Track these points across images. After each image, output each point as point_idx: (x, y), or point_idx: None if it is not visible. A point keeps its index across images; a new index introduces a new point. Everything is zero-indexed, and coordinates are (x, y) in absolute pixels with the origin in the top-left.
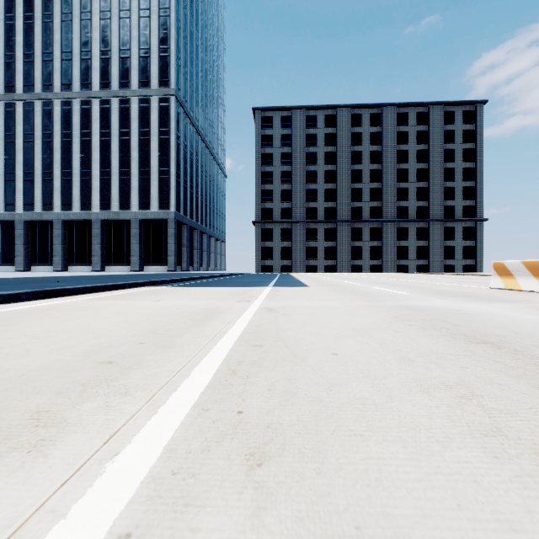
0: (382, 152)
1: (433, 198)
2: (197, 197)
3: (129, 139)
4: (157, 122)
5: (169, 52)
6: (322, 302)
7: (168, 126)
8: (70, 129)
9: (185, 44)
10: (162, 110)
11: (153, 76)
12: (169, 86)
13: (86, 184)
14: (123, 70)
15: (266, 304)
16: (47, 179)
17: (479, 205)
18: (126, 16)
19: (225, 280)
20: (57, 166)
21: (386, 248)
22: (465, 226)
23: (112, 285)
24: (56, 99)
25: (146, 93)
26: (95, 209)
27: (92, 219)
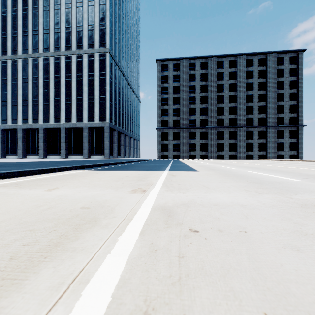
0: (237, 84)
1: (269, 112)
2: (122, 114)
3: (82, 79)
4: (98, 68)
5: (105, 26)
6: (226, 195)
7: (105, 71)
8: (48, 74)
9: (115, 21)
10: (101, 61)
11: (96, 41)
12: (105, 46)
13: (57, 106)
14: (78, 38)
15: (163, 198)
16: (35, 104)
17: (300, 116)
18: (80, 6)
19: (136, 164)
20: (41, 96)
21: (239, 144)
22: (291, 130)
23: (41, 169)
24: (40, 57)
25: (92, 51)
26: (62, 121)
27: (60, 127)
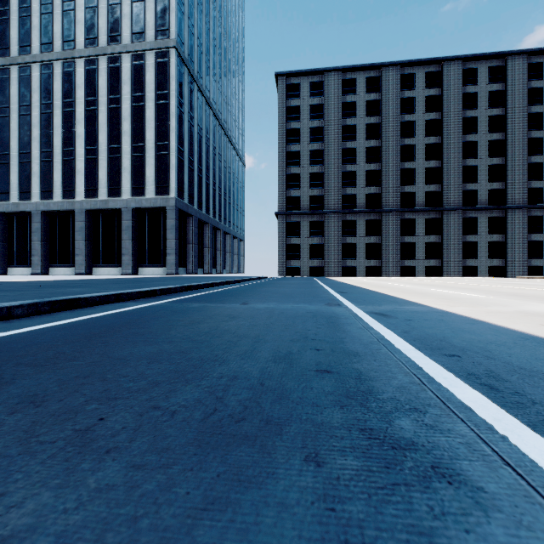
0: (442, 120)
1: (512, 178)
2: (208, 184)
3: (119, 107)
4: (154, 83)
5: None
6: None
7: (167, 88)
8: (50, 98)
9: None
10: (160, 68)
11: (149, 25)
12: (168, 36)
13: (69, 165)
14: (112, 20)
15: None
16: (24, 162)
17: None
18: None
19: (186, 305)
20: (36, 145)
21: (448, 244)
22: None
23: None
24: (34, 63)
25: (139, 46)
26: (79, 196)
27: (75, 209)
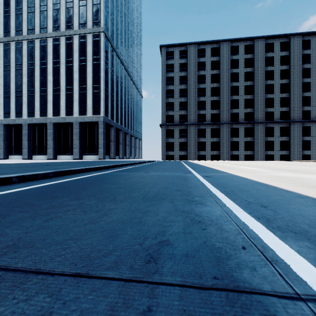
0: (254, 72)
1: (293, 105)
2: (121, 108)
3: (72, 65)
4: (91, 52)
5: (100, 1)
6: None
7: (99, 55)
8: (33, 60)
9: None
10: (95, 43)
11: (89, 19)
12: (100, 25)
13: (43, 98)
14: (68, 16)
15: None
16: (18, 96)
17: None
18: None
19: (119, 173)
20: (25, 86)
21: (257, 142)
22: None
23: None
24: (24, 40)
25: (83, 31)
26: (49, 115)
27: (47, 122)
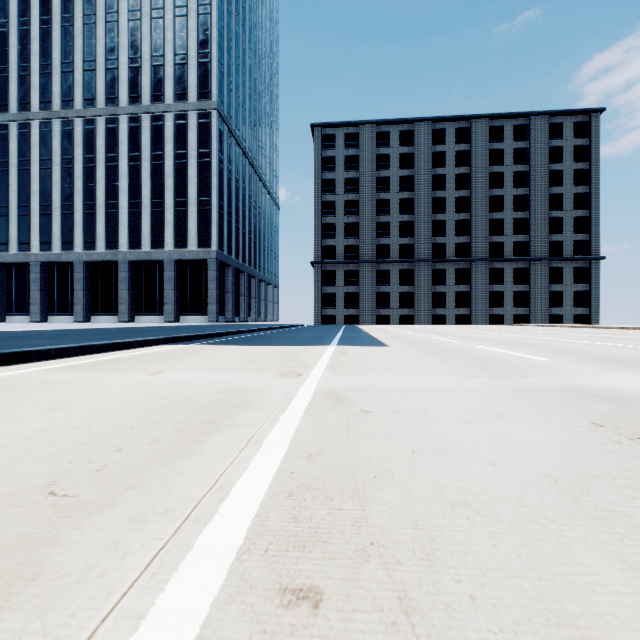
0: (471, 175)
1: (535, 231)
2: (244, 233)
3: (162, 163)
4: (196, 142)
5: (210, 57)
6: (421, 378)
7: (209, 147)
8: (93, 152)
9: (230, 48)
10: (202, 128)
11: (191, 87)
12: (210, 98)
13: (112, 218)
14: (155, 80)
15: (328, 382)
16: (67, 213)
17: (594, 240)
18: (159, 16)
19: (274, 334)
20: (79, 197)
21: (476, 293)
22: (576, 267)
23: (111, 343)
24: (77, 118)
25: (182, 107)
26: (123, 248)
27: (119, 260)
